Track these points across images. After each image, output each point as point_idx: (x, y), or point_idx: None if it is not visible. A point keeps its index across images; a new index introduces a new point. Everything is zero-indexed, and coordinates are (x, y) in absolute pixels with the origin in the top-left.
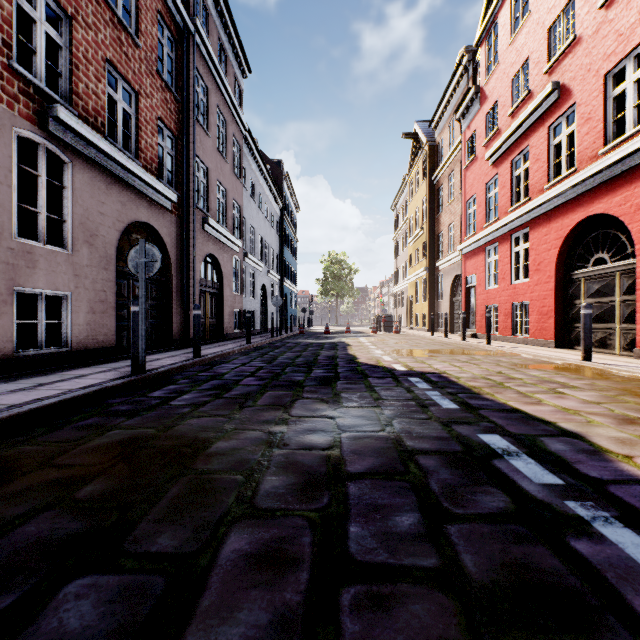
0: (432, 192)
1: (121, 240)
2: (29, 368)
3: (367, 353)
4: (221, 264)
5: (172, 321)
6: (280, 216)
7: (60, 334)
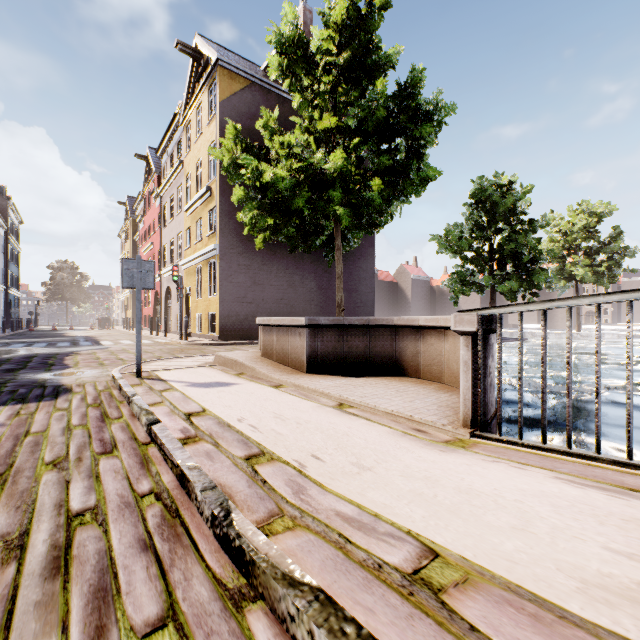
0: (135, 246)
1: None
2: None
3: (73, 334)
4: None
5: None
6: (5, 237)
7: None
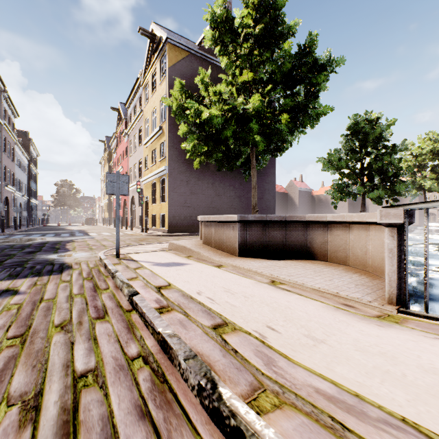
0: (110, 169)
1: None
2: None
3: (71, 228)
4: (9, 199)
5: None
6: (28, 164)
7: None
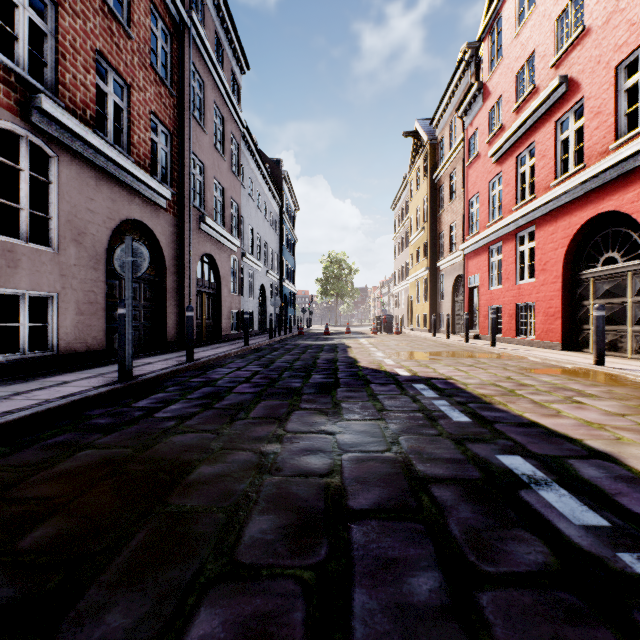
0: (433, 191)
1: (112, 239)
2: (10, 374)
3: (368, 356)
4: (218, 264)
5: (167, 322)
6: (279, 215)
7: (45, 337)
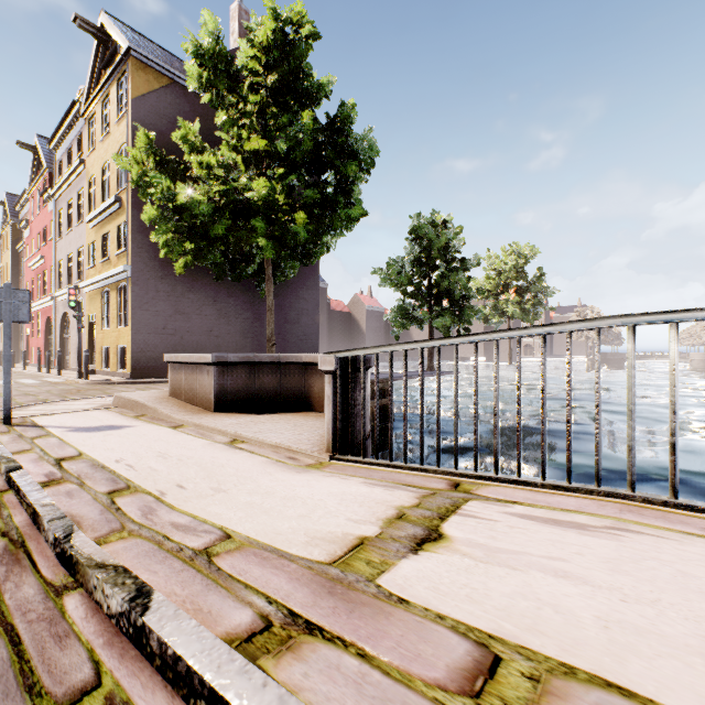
0: (18, 258)
1: None
2: None
3: None
4: None
5: None
6: None
7: None
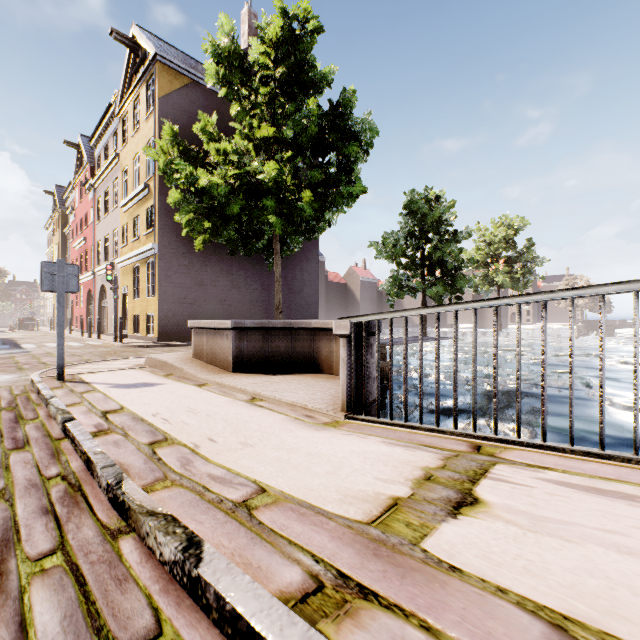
0: (65, 240)
1: None
2: None
3: None
4: None
5: None
6: None
7: None
